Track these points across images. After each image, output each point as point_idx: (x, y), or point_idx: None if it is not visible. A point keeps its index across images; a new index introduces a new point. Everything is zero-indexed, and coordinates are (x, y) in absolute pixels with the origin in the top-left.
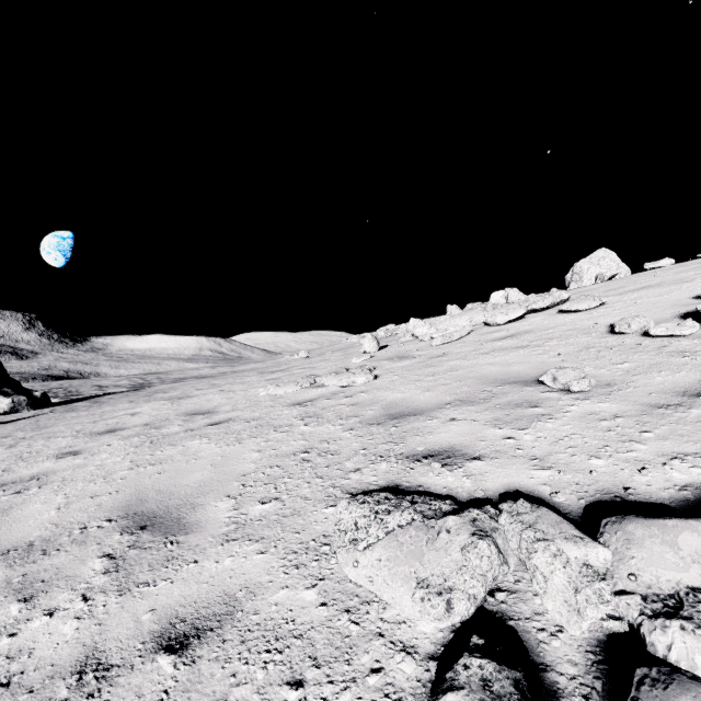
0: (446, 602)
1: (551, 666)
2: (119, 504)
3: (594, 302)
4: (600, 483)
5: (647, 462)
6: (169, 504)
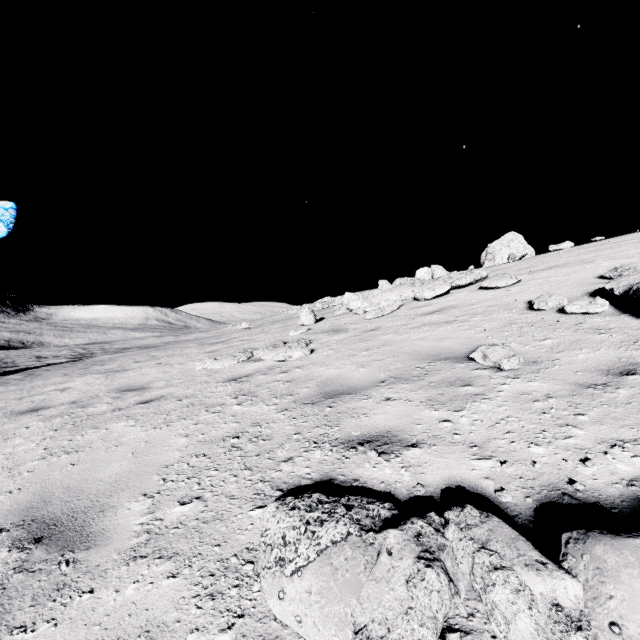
0: None
1: None
2: (18, 506)
3: (511, 280)
4: (545, 476)
5: (588, 451)
6: (75, 506)
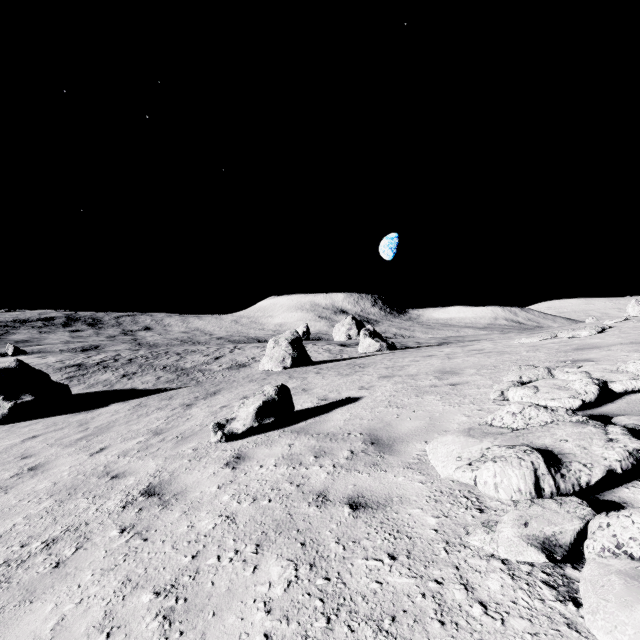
0: (519, 376)
1: None
2: (437, 369)
3: None
4: None
5: None
6: (453, 370)
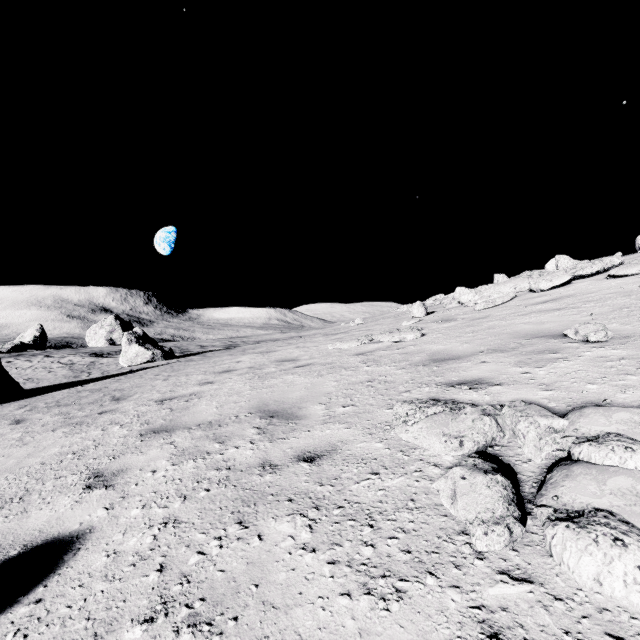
0: (459, 442)
1: (519, 472)
2: (253, 406)
3: None
4: (588, 398)
5: (632, 387)
6: (283, 406)
